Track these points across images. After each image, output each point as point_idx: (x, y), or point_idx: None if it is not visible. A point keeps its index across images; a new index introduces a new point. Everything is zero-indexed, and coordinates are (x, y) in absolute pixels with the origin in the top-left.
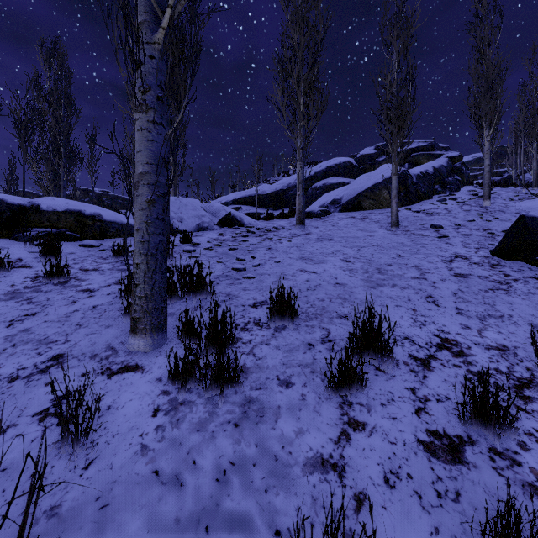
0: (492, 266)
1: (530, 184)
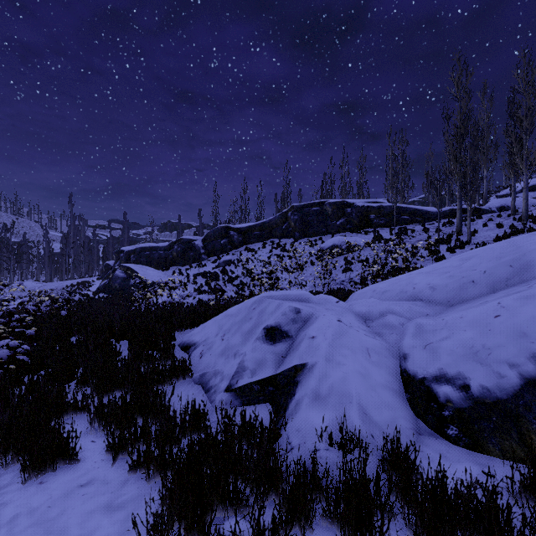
0: None
1: None
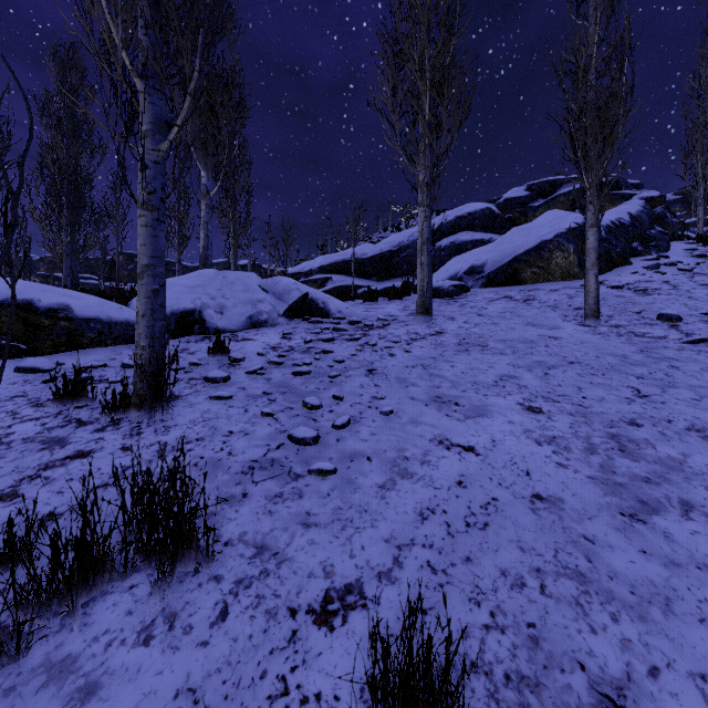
0: None
1: None
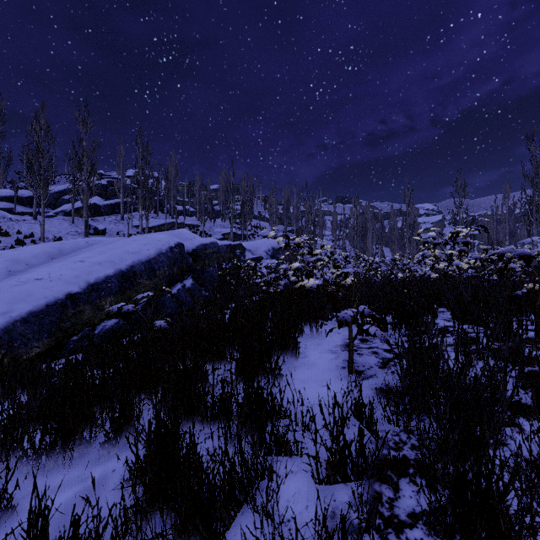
0: (80, 233)
1: (217, 212)
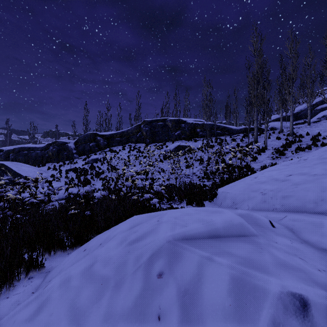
0: None
1: None
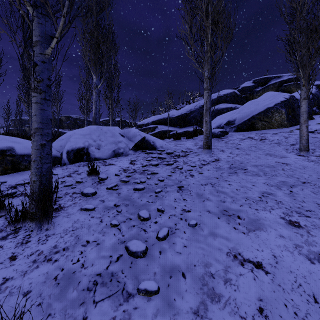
0: None
1: None
